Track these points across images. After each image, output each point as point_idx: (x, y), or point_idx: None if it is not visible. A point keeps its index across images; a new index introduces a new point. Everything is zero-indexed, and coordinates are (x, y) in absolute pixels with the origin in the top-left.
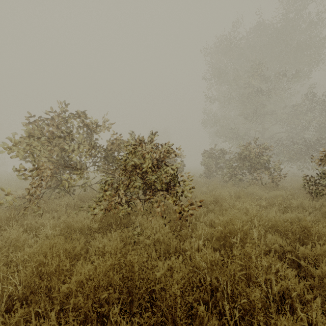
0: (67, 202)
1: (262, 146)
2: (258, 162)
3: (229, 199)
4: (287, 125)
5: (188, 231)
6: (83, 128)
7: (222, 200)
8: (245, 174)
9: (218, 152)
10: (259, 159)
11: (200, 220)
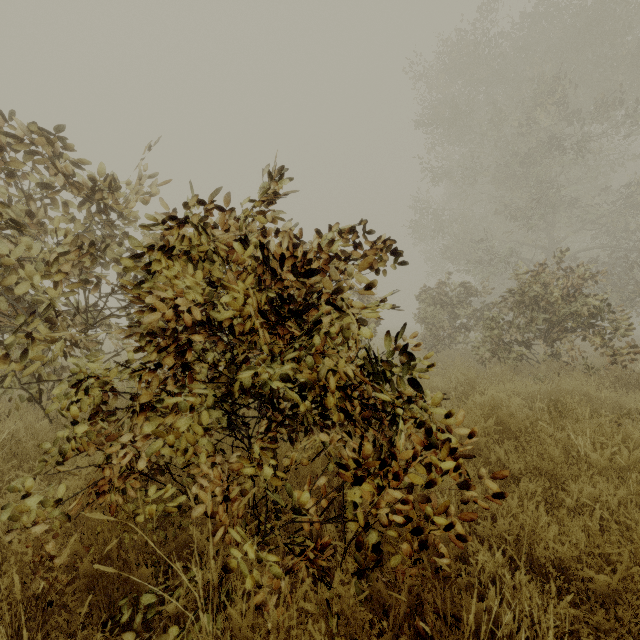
0: (15, 436)
1: (579, 271)
2: (573, 311)
3: (549, 428)
4: (606, 232)
5: (456, 634)
6: (87, 204)
7: (522, 431)
8: (530, 344)
9: (455, 291)
10: (574, 303)
11: (478, 530)
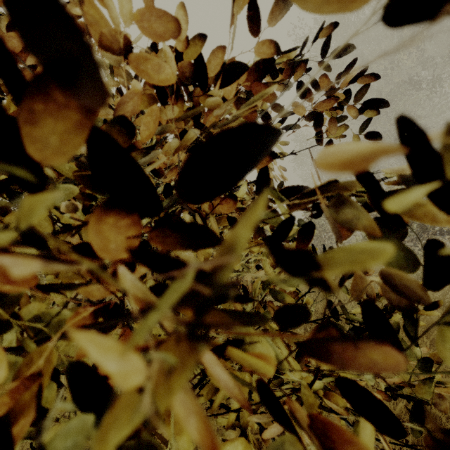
0: None
1: None
2: None
3: None
4: None
5: None
6: None
7: None
8: None
9: None
10: None
11: None
